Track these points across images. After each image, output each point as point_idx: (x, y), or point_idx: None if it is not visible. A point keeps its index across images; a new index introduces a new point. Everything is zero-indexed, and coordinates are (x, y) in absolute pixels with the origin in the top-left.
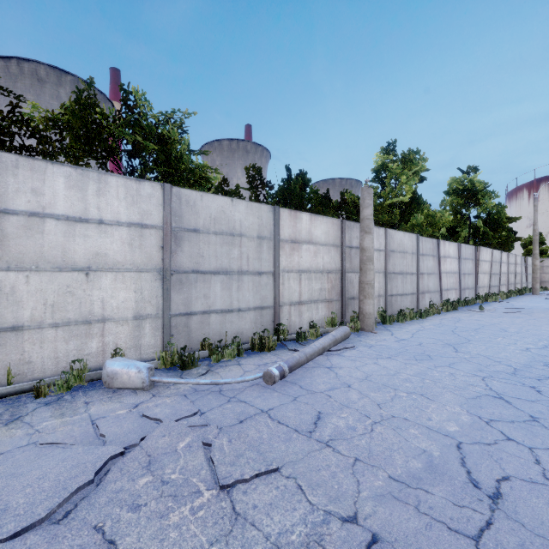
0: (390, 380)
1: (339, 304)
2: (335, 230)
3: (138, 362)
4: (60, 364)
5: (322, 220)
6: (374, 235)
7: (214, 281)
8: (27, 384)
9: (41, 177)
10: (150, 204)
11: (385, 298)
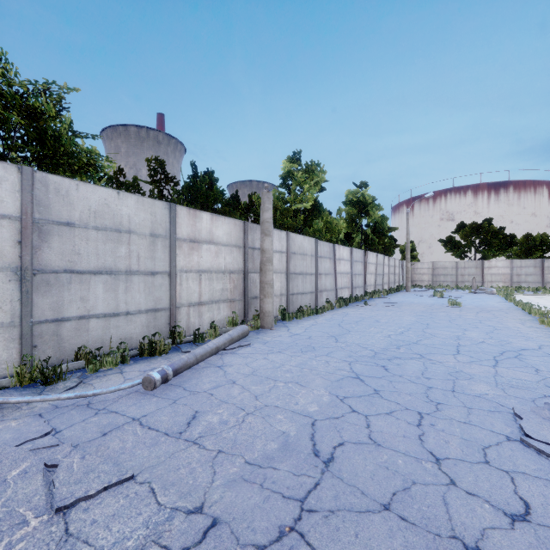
0: (274, 372)
1: (241, 303)
2: (238, 231)
3: None
4: None
5: (224, 220)
6: (276, 238)
7: (95, 282)
8: None
9: None
10: (1, 189)
11: (287, 296)
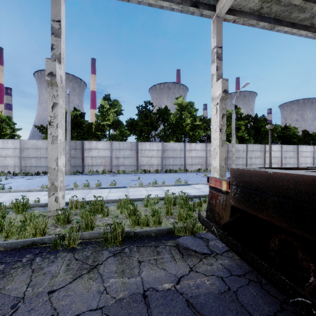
0: None
1: None
2: None
3: None
4: None
5: None
6: None
7: None
8: None
9: (303, 147)
10: (311, 148)
11: None
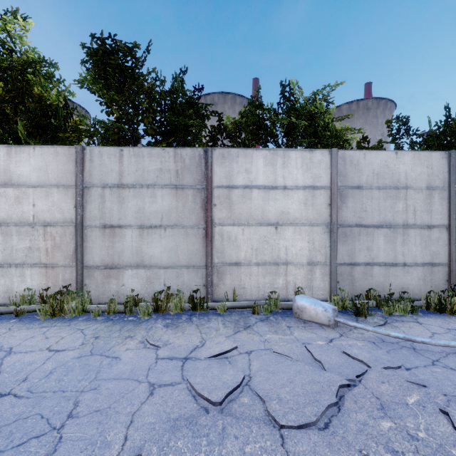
0: None
1: None
2: None
3: (321, 302)
4: (260, 292)
5: None
6: None
7: (377, 235)
8: (245, 303)
9: (250, 160)
10: (320, 169)
11: None
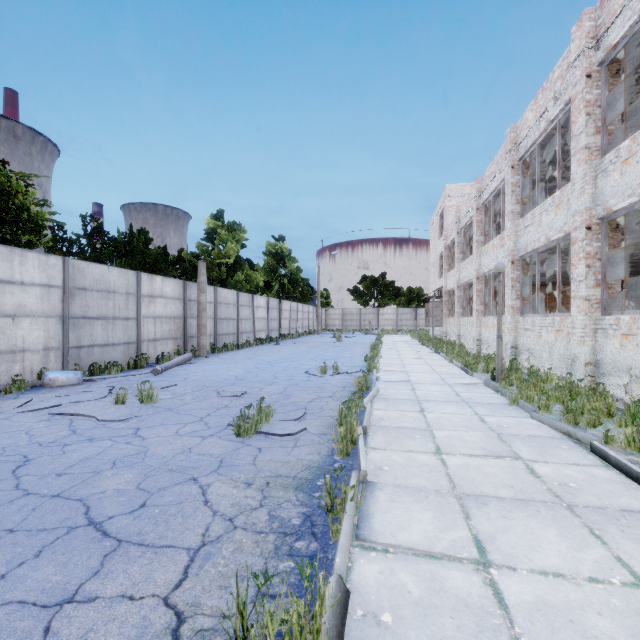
0: (216, 369)
1: (182, 340)
2: (180, 288)
3: (70, 371)
4: None
5: (170, 281)
6: (207, 291)
7: (97, 324)
8: None
9: None
10: (55, 271)
11: (215, 336)
